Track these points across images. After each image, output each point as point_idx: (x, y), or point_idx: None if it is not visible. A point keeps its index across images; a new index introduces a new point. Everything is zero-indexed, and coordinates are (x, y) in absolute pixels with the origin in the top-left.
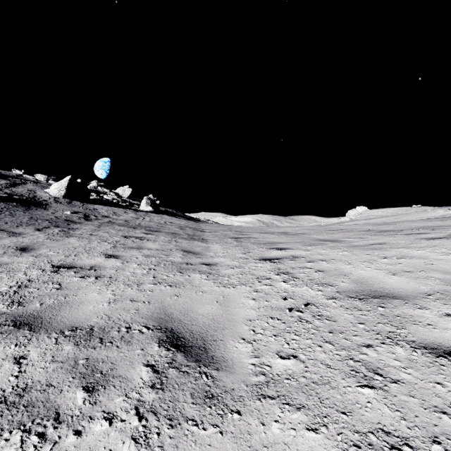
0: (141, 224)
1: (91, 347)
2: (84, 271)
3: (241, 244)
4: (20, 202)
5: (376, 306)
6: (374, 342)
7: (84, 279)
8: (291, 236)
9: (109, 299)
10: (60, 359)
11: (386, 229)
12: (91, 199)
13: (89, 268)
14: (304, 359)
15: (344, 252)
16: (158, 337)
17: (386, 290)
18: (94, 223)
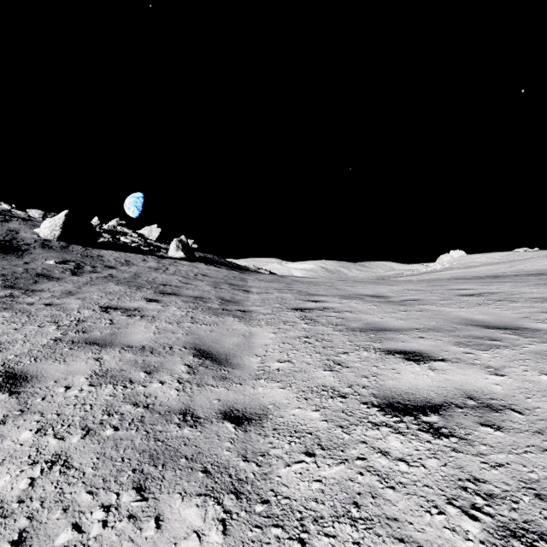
0: (157, 279)
1: None
2: None
3: (315, 329)
4: None
5: None
6: None
7: None
8: (402, 308)
9: None
10: None
11: None
12: (101, 242)
13: None
14: None
15: None
16: None
17: None
18: (82, 278)
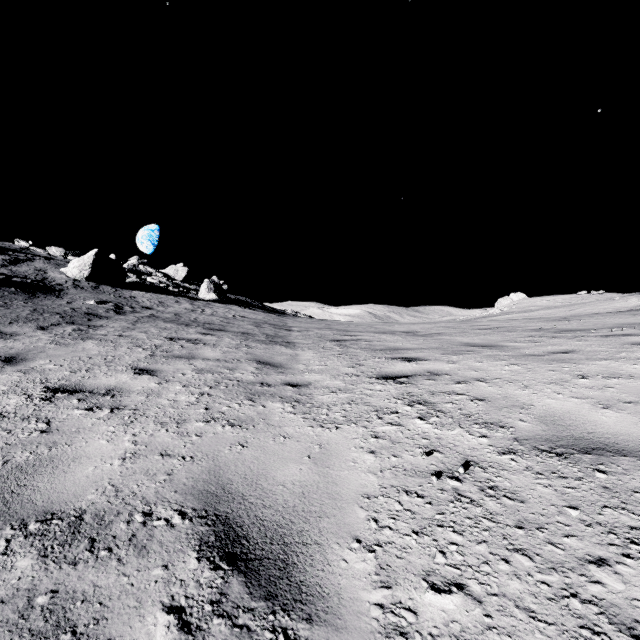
0: (199, 319)
1: (68, 562)
2: (95, 398)
3: (346, 350)
4: (22, 287)
5: (591, 469)
6: (609, 552)
7: (91, 412)
8: (422, 338)
9: (125, 451)
10: (1, 594)
11: (567, 327)
12: (128, 283)
13: (103, 393)
14: (480, 593)
15: (513, 366)
16: (199, 535)
17: (601, 438)
18: (129, 317)
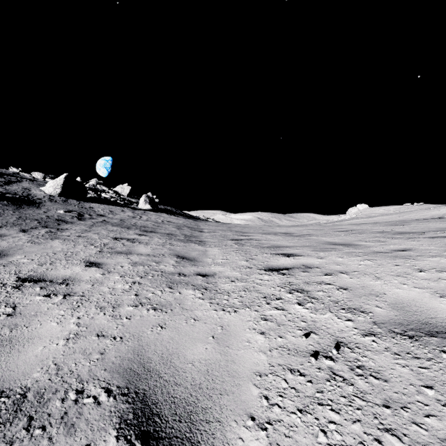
0: (137, 223)
1: (6, 441)
2: (53, 286)
3: (242, 247)
4: (12, 201)
5: (438, 350)
6: None
7: (48, 298)
8: (297, 238)
9: (69, 332)
10: None
11: (402, 230)
12: (89, 197)
13: (60, 282)
14: None
15: (367, 261)
16: (120, 413)
17: (442, 322)
18: (87, 222)
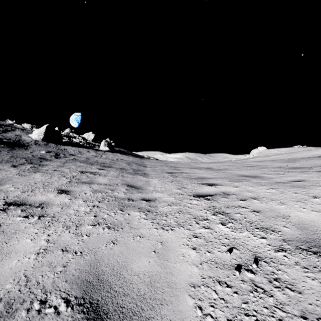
0: (98, 161)
1: None
2: (31, 209)
3: (176, 178)
4: (7, 144)
5: None
6: None
7: (26, 219)
8: (216, 171)
9: (40, 248)
10: None
11: (295, 166)
12: (64, 142)
13: (37, 206)
14: None
15: (272, 190)
16: None
17: None
18: (62, 160)
